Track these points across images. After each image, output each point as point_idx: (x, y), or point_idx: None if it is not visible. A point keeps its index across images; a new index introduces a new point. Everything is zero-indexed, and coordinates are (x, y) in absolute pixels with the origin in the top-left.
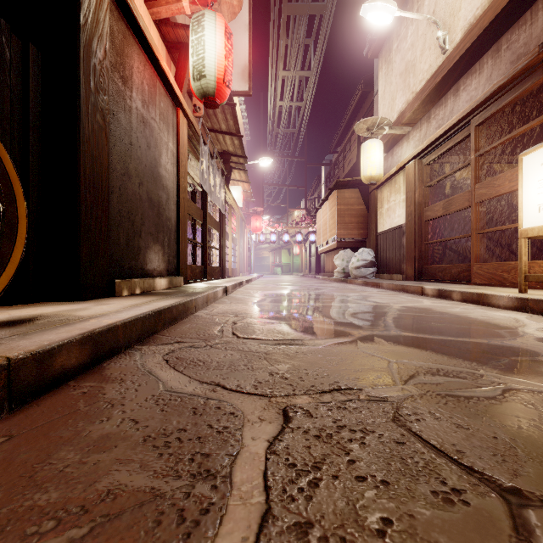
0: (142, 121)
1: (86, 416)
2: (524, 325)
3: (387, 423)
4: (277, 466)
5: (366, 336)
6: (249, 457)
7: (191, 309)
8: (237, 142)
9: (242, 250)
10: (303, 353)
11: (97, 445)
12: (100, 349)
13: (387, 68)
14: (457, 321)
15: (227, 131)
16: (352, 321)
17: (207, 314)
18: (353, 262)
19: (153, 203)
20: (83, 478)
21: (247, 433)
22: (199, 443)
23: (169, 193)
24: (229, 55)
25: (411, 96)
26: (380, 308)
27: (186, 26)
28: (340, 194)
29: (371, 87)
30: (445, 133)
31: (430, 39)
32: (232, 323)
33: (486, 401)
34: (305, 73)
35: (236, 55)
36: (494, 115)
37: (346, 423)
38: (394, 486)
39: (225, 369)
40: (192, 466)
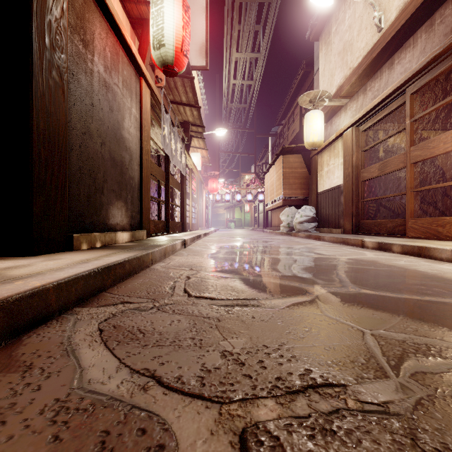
0: (105, 85)
1: None
2: None
3: None
4: None
5: (324, 294)
6: None
7: (147, 262)
8: (195, 113)
9: (201, 208)
10: (260, 318)
11: None
12: (19, 318)
13: (326, 49)
14: (410, 275)
15: (187, 102)
16: (306, 276)
17: (163, 267)
18: (297, 218)
19: (116, 162)
20: None
21: None
22: None
23: (132, 155)
24: (186, 27)
25: (348, 71)
26: (328, 260)
27: (148, 2)
28: (285, 159)
29: (311, 68)
30: (381, 102)
31: (366, 20)
32: (185, 278)
33: None
34: (254, 55)
35: (194, 34)
36: (428, 84)
37: None
38: None
39: (167, 345)
40: None
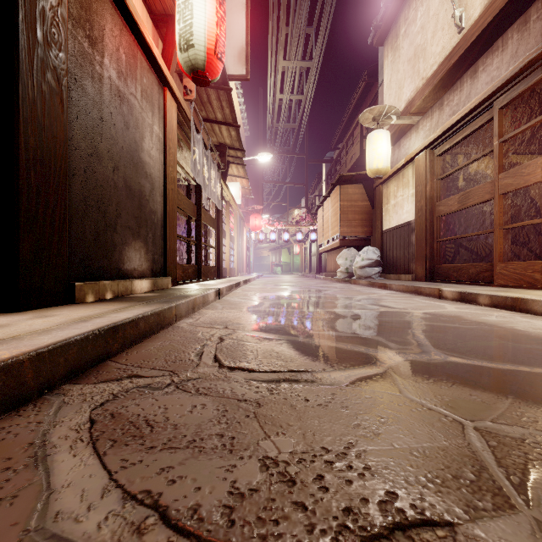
0: (118, 95)
1: None
2: None
3: None
4: None
5: (400, 364)
6: None
7: (169, 318)
8: (234, 134)
9: (240, 249)
10: (316, 402)
11: None
12: None
13: (393, 55)
14: (508, 336)
15: (223, 120)
16: (373, 337)
17: (190, 324)
18: (357, 261)
19: (133, 192)
20: None
21: None
22: None
23: (154, 183)
24: (221, 23)
25: (420, 82)
26: (400, 316)
27: None
28: (343, 190)
29: (375, 79)
30: (462, 119)
31: (443, 19)
32: (217, 340)
33: None
34: (306, 63)
35: (232, 36)
36: (521, 95)
37: None
38: None
39: (182, 448)
40: None
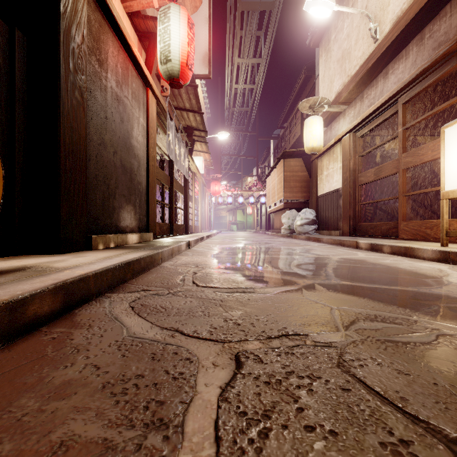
0: (116, 99)
1: (51, 361)
2: (448, 275)
3: (332, 369)
4: (228, 414)
5: (310, 284)
6: (202, 405)
7: (157, 260)
8: (198, 119)
9: (203, 210)
10: (254, 300)
11: (57, 391)
12: (72, 297)
13: (326, 55)
14: (389, 271)
15: (190, 108)
16: (297, 271)
17: (171, 265)
18: (297, 220)
19: (126, 169)
20: (39, 427)
21: (201, 380)
22: (155, 389)
23: (140, 161)
24: (191, 42)
25: (346, 79)
26: (321, 260)
27: (154, 18)
28: (286, 163)
29: (312, 72)
30: (376, 110)
31: (363, 30)
32: (192, 273)
33: (423, 347)
34: (256, 60)
35: (198, 44)
36: (418, 94)
37: (294, 369)
38: (342, 437)
39: (184, 315)
40: (146, 414)
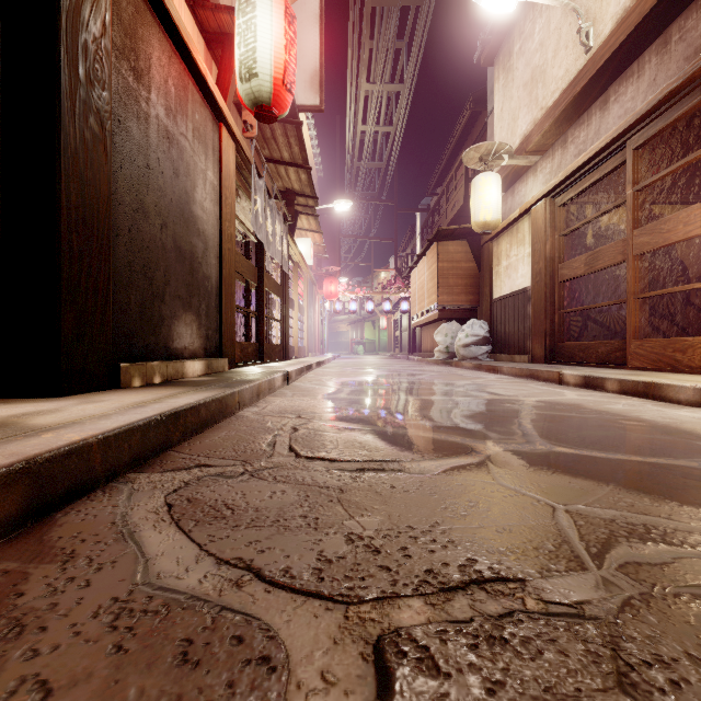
0: (167, 137)
1: None
2: None
3: (610, 697)
4: None
5: (499, 454)
6: None
7: (232, 406)
8: (304, 177)
9: (312, 323)
10: (403, 489)
11: None
12: (50, 487)
13: (506, 78)
14: (630, 425)
15: (291, 161)
16: (472, 427)
17: (256, 413)
18: (460, 338)
19: (184, 254)
20: None
21: None
22: None
23: (207, 242)
24: (291, 46)
25: (539, 113)
26: (507, 404)
27: (231, 9)
28: (443, 248)
29: (483, 106)
30: (590, 161)
31: (567, 34)
32: (290, 430)
33: None
34: (395, 87)
35: (302, 56)
36: (660, 133)
37: (518, 697)
38: None
39: (267, 526)
40: None
